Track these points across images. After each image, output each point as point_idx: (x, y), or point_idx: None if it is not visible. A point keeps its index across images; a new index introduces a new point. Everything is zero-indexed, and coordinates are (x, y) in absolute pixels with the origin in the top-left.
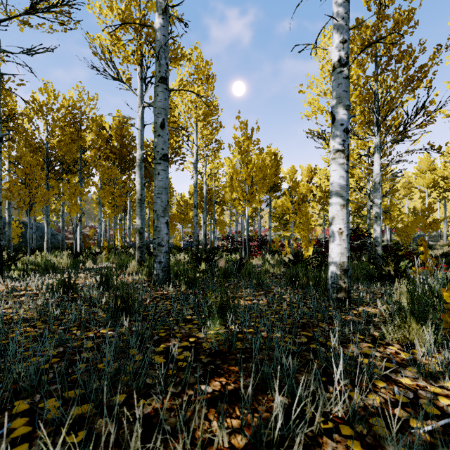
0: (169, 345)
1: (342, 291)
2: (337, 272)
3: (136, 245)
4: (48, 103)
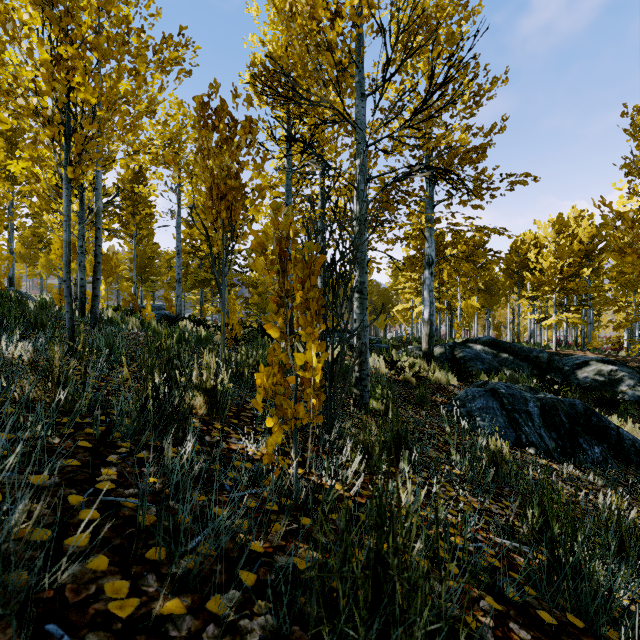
0: None
1: None
2: None
3: None
4: None
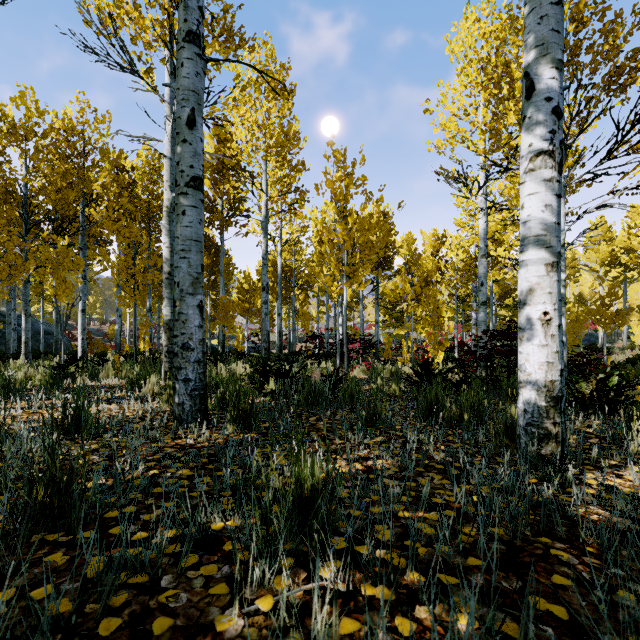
0: None
1: (550, 442)
2: (540, 402)
3: None
4: (26, 121)
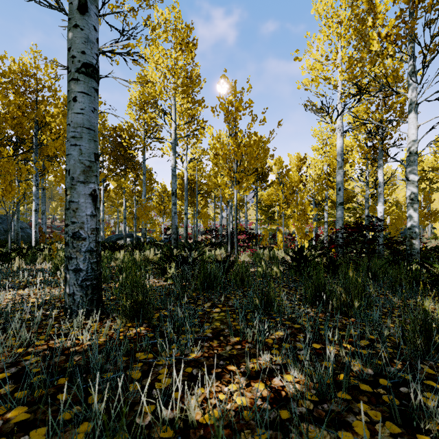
0: None
1: None
2: None
3: (111, 239)
4: None
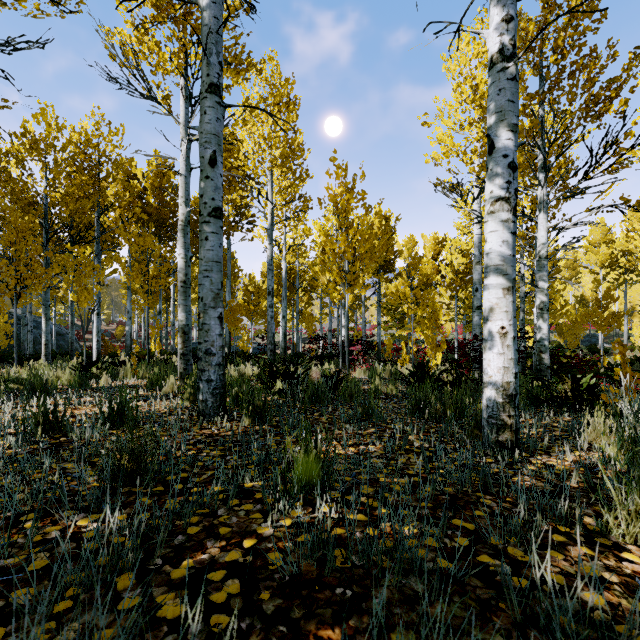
0: (200, 561)
1: (505, 430)
2: (498, 399)
3: None
4: (47, 136)
